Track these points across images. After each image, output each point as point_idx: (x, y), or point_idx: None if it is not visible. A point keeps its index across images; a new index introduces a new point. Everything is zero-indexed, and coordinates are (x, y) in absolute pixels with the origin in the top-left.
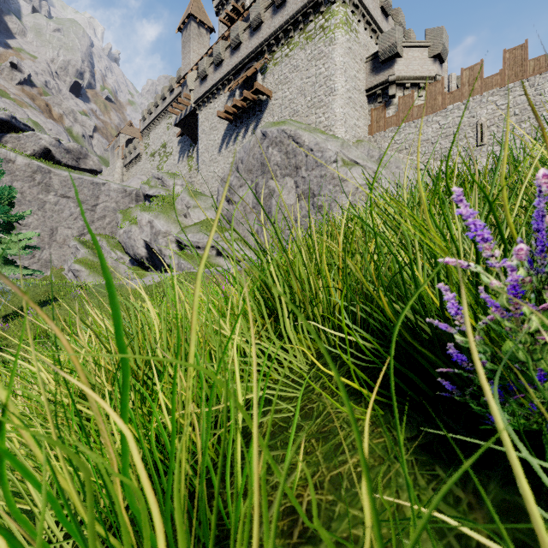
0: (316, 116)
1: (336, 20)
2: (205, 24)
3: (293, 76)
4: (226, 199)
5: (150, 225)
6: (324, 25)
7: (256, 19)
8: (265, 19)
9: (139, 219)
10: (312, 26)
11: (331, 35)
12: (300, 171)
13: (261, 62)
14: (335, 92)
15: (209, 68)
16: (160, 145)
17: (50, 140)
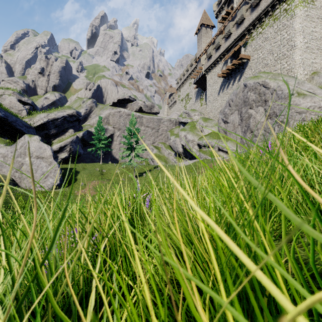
0: (280, 64)
1: (295, 3)
2: (209, 25)
3: (264, 44)
4: (223, 121)
5: (185, 137)
6: (287, 8)
7: (240, 18)
8: (246, 16)
9: (180, 135)
10: (278, 11)
11: (292, 13)
12: (267, 103)
13: (243, 41)
14: (294, 47)
15: (212, 51)
16: (185, 95)
17: (141, 103)
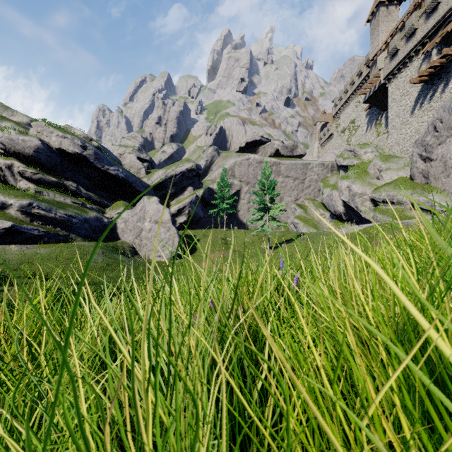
0: None
1: None
2: (393, 1)
3: None
4: (421, 159)
5: (348, 189)
6: None
7: None
8: None
9: (340, 186)
10: None
11: None
12: None
13: None
14: None
15: (399, 43)
16: (349, 122)
17: (278, 144)
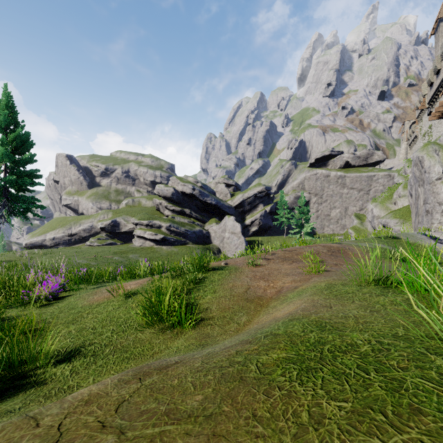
0: None
1: None
2: None
3: None
4: (409, 195)
5: (371, 211)
6: None
7: None
8: None
9: (367, 208)
10: None
11: None
12: (424, 184)
13: None
14: None
15: (433, 76)
16: (427, 127)
17: (348, 156)
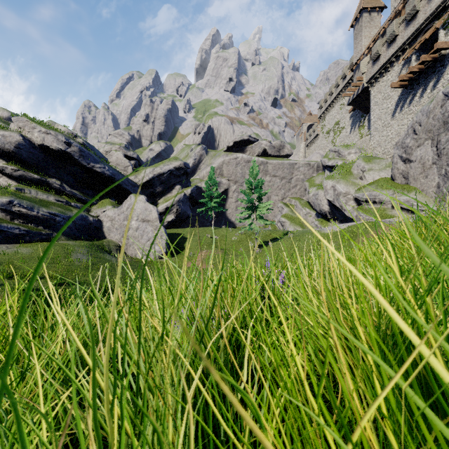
0: None
1: None
2: (375, 8)
3: None
4: (401, 160)
5: (333, 189)
6: None
7: None
8: None
9: (325, 185)
10: None
11: None
12: None
13: (443, 18)
14: None
15: (381, 49)
16: (334, 124)
17: (265, 143)
